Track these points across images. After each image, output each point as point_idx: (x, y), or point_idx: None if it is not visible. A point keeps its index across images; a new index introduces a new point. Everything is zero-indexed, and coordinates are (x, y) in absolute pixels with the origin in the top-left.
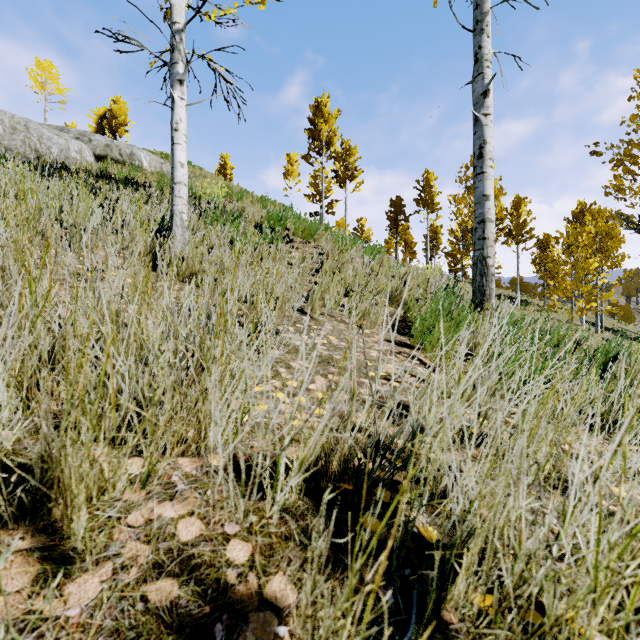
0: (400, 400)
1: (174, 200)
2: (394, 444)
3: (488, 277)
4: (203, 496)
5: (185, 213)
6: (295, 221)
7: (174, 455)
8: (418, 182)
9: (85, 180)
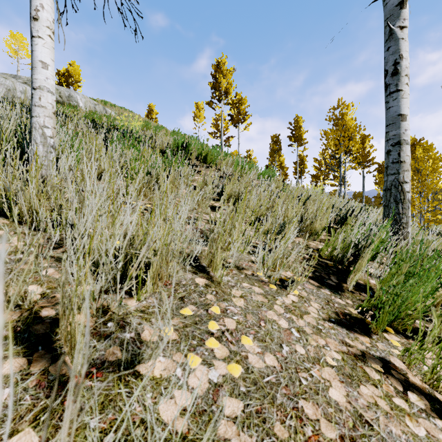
0: None
1: (33, 110)
2: None
3: (404, 204)
4: None
5: (49, 127)
6: (199, 148)
7: None
8: (291, 124)
9: None
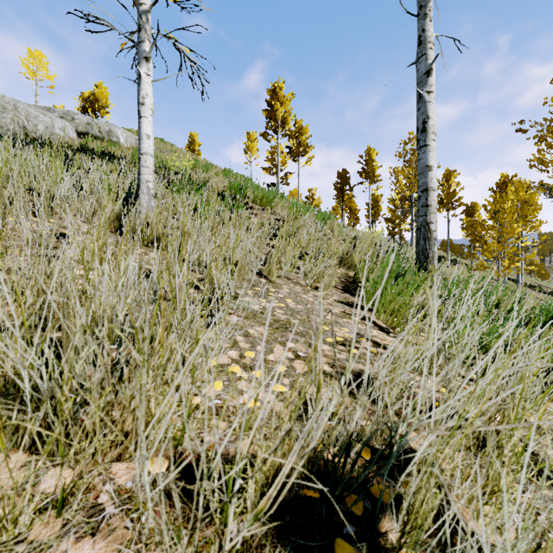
0: (360, 369)
1: (141, 169)
2: (361, 431)
3: (431, 241)
4: (135, 527)
5: (151, 182)
6: (254, 190)
7: (108, 460)
8: (361, 157)
9: (64, 153)
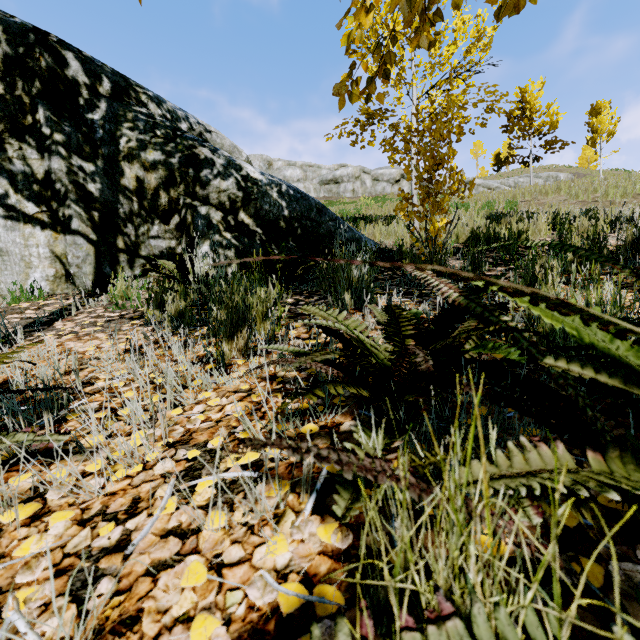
0: None
1: None
2: None
3: None
4: None
5: None
6: None
7: None
8: None
9: None
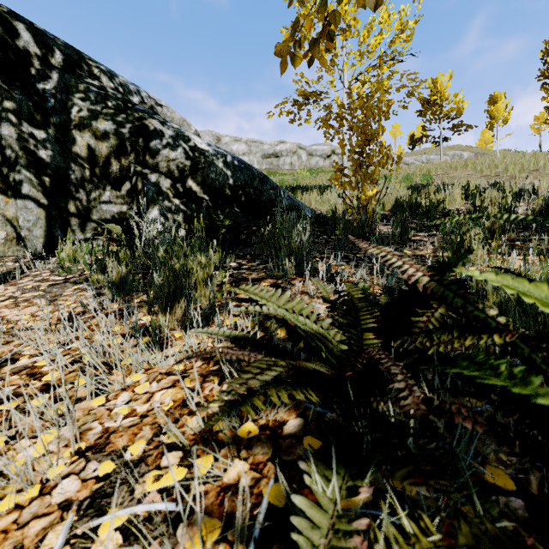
0: None
1: None
2: None
3: None
4: None
5: None
6: None
7: None
8: None
9: None
